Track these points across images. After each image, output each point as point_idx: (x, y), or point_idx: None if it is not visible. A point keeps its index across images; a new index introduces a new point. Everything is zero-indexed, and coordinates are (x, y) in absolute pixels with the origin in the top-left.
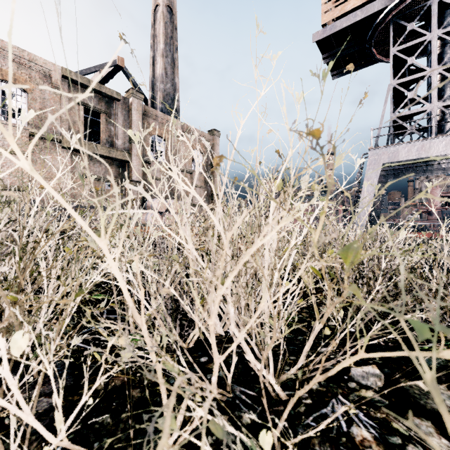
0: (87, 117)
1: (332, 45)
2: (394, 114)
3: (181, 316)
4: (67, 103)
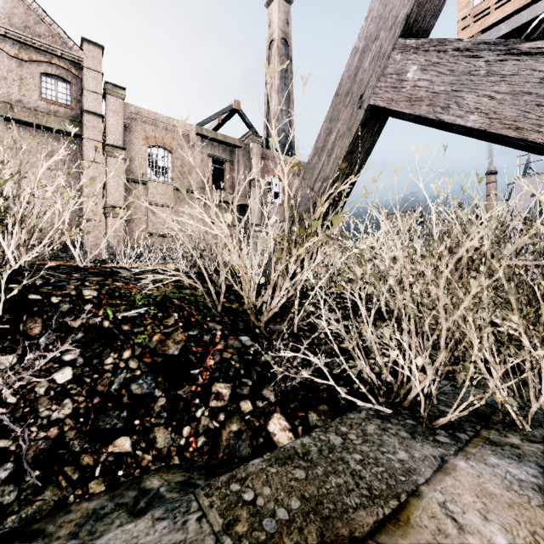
0: None
1: None
2: None
3: None
4: (199, 157)
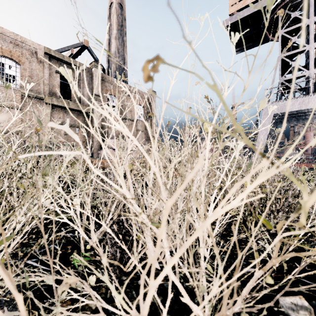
0: (62, 82)
1: (236, 29)
2: (282, 78)
3: (125, 232)
4: (48, 71)
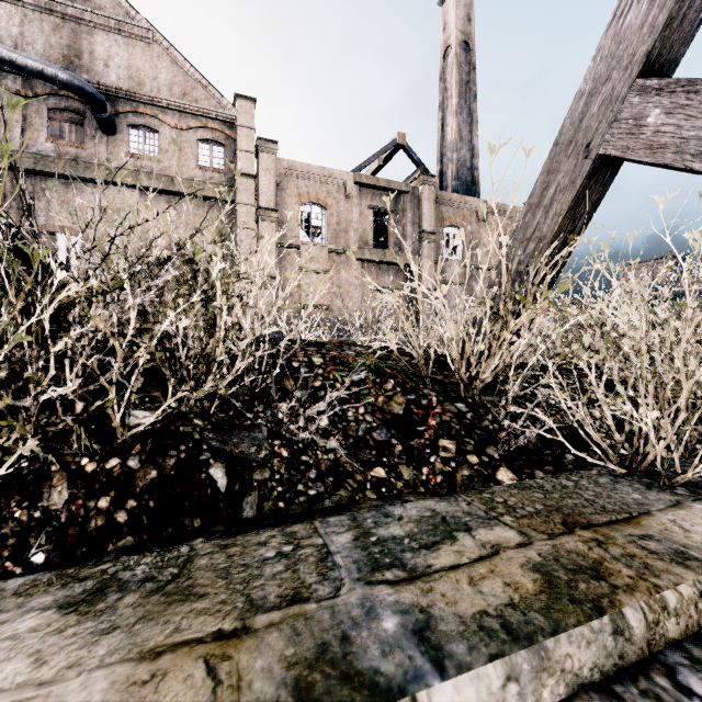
0: None
1: None
2: None
3: None
4: (358, 210)
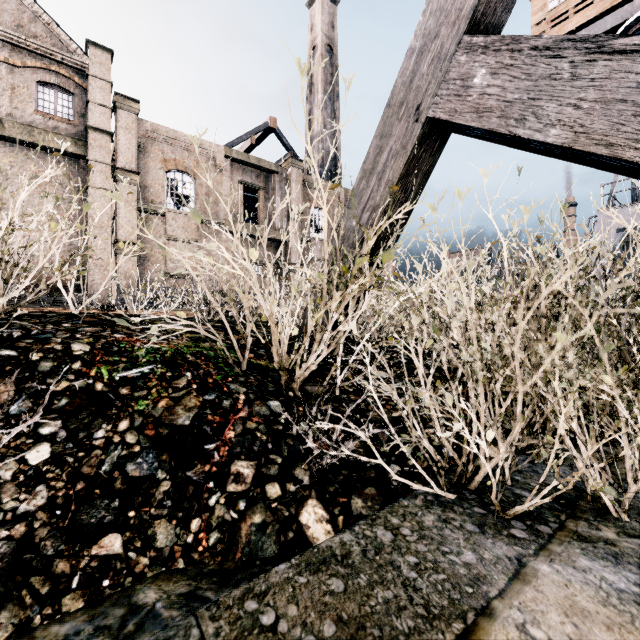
0: None
1: None
2: None
3: None
4: (228, 184)
